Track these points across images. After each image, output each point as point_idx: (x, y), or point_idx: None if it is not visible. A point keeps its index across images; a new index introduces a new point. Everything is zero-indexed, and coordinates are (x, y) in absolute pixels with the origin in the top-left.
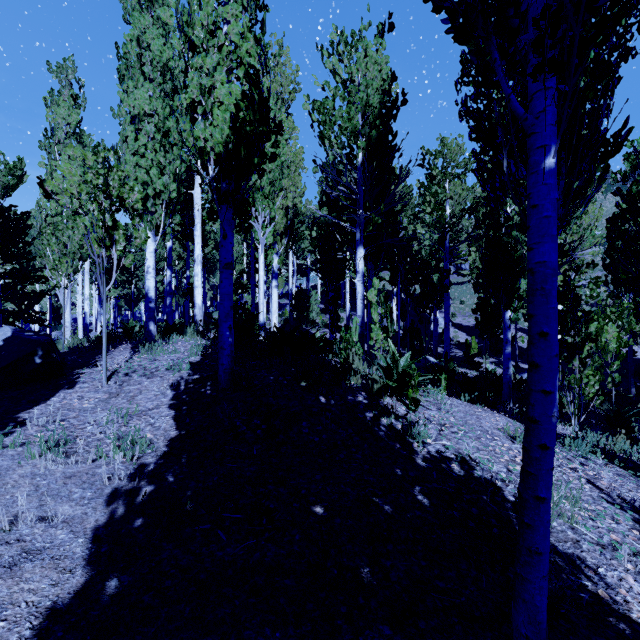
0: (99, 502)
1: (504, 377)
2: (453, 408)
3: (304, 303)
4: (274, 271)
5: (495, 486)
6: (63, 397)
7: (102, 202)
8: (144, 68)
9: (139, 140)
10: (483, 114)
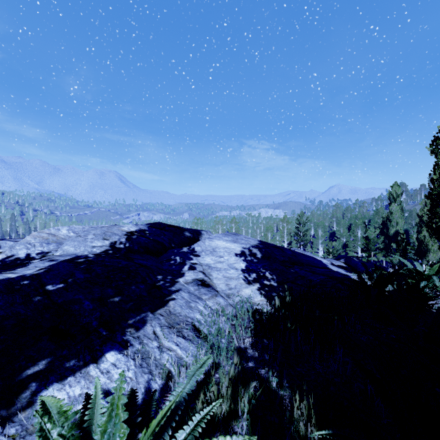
0: None
1: None
2: None
3: None
4: None
5: None
6: None
7: None
8: None
9: None
10: None
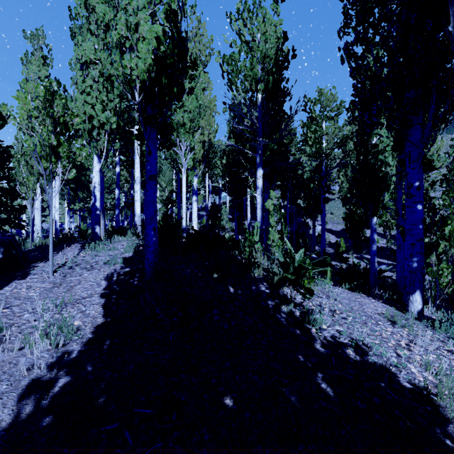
0: (11, 397)
1: (371, 269)
2: (340, 296)
3: (217, 214)
4: (194, 189)
5: (390, 372)
6: (14, 286)
7: (49, 125)
8: (90, 26)
9: (86, 82)
10: (362, 54)
